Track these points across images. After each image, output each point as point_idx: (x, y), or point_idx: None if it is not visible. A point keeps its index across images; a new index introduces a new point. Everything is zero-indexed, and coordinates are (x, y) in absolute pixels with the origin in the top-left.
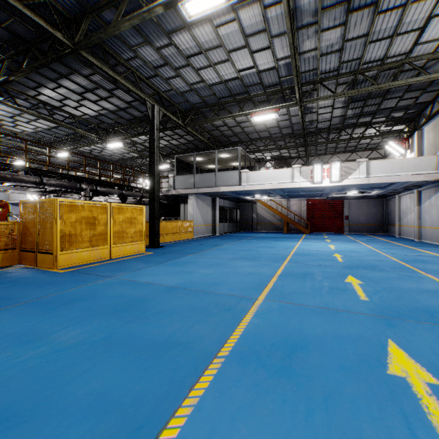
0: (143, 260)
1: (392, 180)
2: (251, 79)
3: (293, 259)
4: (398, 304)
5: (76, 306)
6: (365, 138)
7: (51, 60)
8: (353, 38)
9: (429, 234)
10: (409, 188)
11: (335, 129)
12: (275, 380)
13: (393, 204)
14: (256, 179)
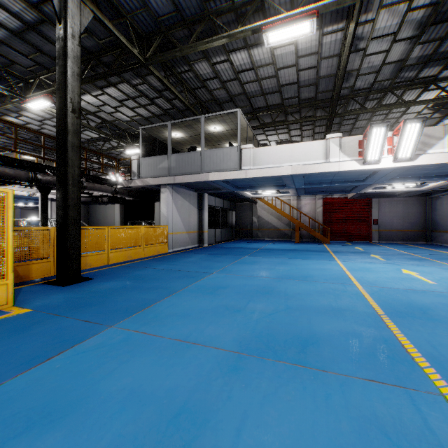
0: None
1: None
2: None
3: (436, 354)
4: None
5: None
6: (426, 102)
7: None
8: None
9: None
10: None
11: (378, 91)
12: None
13: (444, 203)
14: (266, 159)
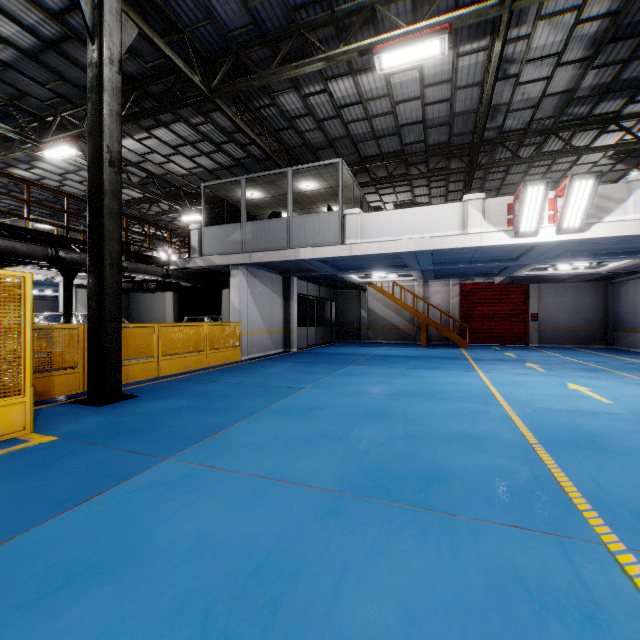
0: None
1: None
2: None
3: (601, 494)
4: None
5: None
6: (604, 149)
7: None
8: None
9: None
10: None
11: (536, 134)
12: None
13: (630, 291)
14: (379, 229)
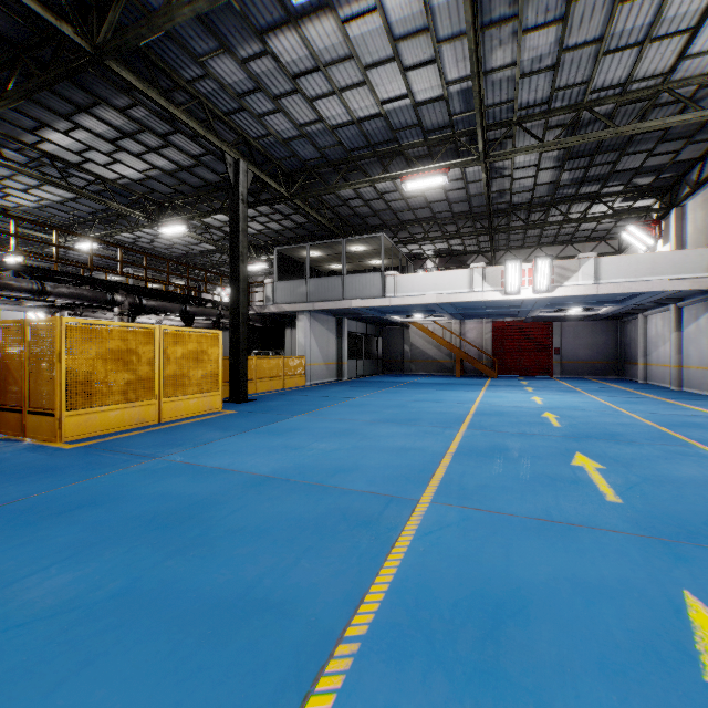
0: (216, 424)
1: (636, 289)
2: (402, 117)
3: (476, 423)
4: (678, 510)
5: (77, 520)
6: (590, 219)
7: (57, 76)
8: (577, 46)
9: (697, 379)
10: (662, 302)
11: (540, 206)
12: (469, 702)
13: (634, 329)
14: (411, 287)
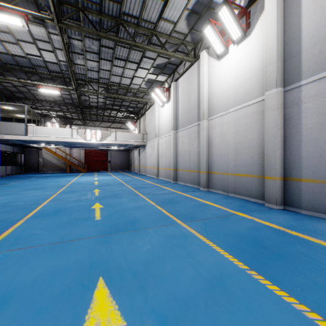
0: None
1: (126, 143)
2: (38, 62)
3: (69, 186)
4: (108, 194)
5: None
6: (117, 117)
7: None
8: (104, 69)
9: (142, 170)
10: (135, 147)
11: (101, 108)
12: (51, 217)
13: (132, 155)
14: (43, 132)
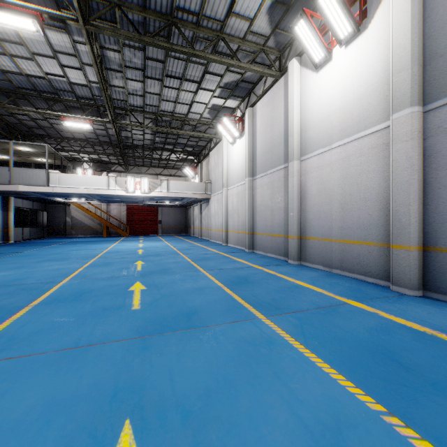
0: None
1: (182, 196)
2: (61, 85)
3: (103, 256)
4: (155, 269)
5: None
6: (170, 161)
7: None
8: (151, 93)
9: (205, 233)
10: (195, 202)
11: (148, 148)
12: (68, 304)
13: (190, 212)
14: (69, 182)
